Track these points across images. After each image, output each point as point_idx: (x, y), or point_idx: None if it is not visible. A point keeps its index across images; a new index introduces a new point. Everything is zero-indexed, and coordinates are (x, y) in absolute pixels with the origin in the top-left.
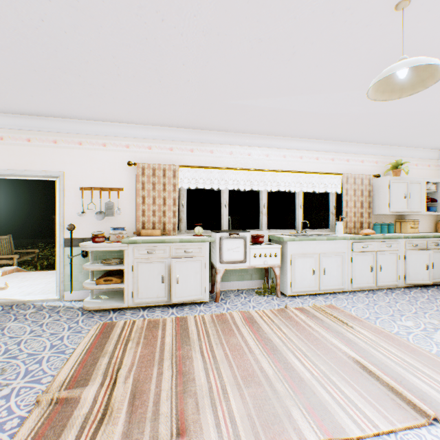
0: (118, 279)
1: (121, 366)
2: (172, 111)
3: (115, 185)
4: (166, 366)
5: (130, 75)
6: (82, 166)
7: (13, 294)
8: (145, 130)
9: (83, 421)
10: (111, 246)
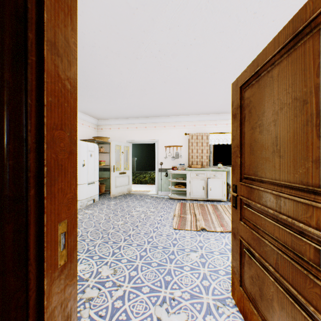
0: (183, 186)
1: (195, 213)
2: (208, 109)
3: (179, 144)
4: (212, 215)
5: (193, 102)
6: (165, 137)
7: (137, 191)
8: (192, 117)
9: (190, 221)
10: (181, 171)
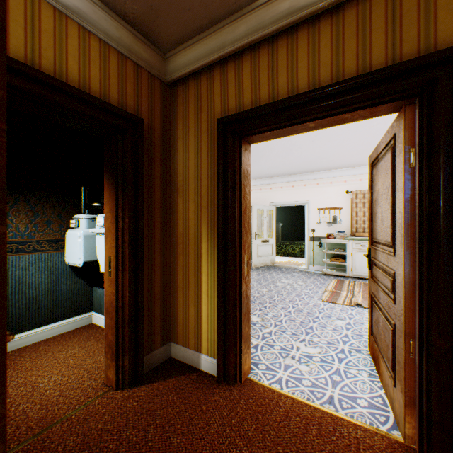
0: (342, 260)
1: (353, 291)
2: None
3: (337, 206)
4: None
5: (354, 153)
6: (318, 197)
7: (282, 264)
8: (357, 169)
9: (344, 296)
10: (338, 241)
